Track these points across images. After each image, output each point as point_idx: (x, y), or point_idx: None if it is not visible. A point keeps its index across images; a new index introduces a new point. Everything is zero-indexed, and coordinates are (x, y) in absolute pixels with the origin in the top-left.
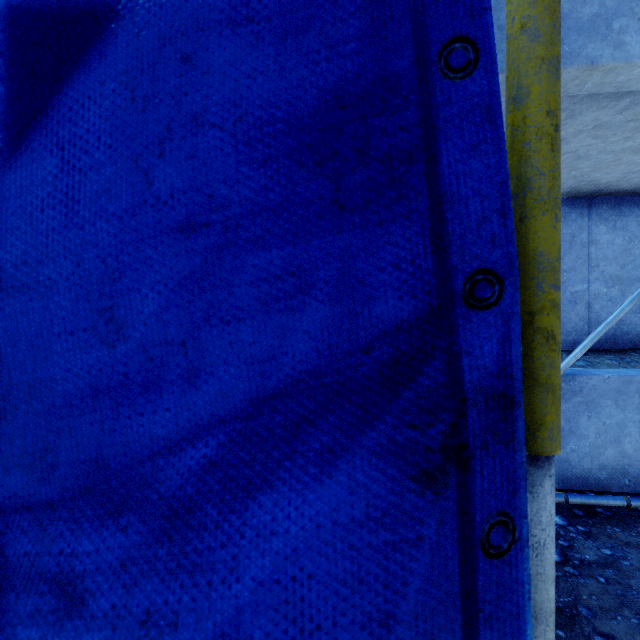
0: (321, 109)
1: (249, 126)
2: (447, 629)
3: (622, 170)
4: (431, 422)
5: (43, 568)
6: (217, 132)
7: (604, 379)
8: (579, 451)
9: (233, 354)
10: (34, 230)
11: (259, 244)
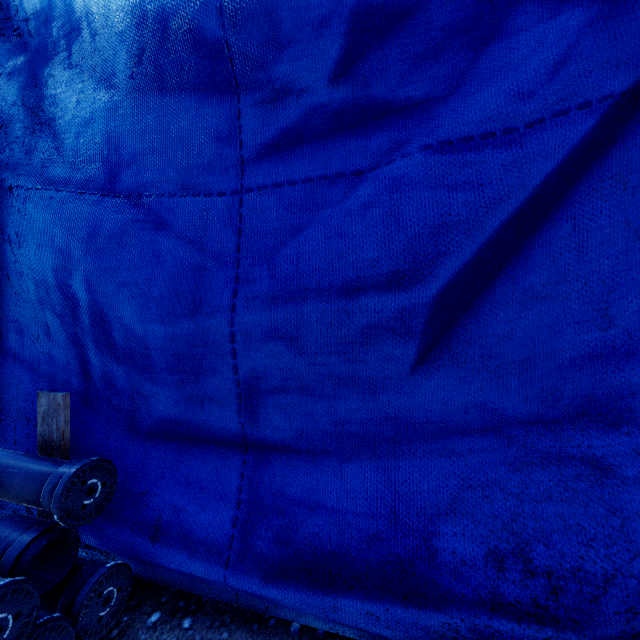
0: None
1: None
2: None
3: None
4: None
5: (572, 454)
6: None
7: None
8: None
9: None
10: (557, 265)
11: None
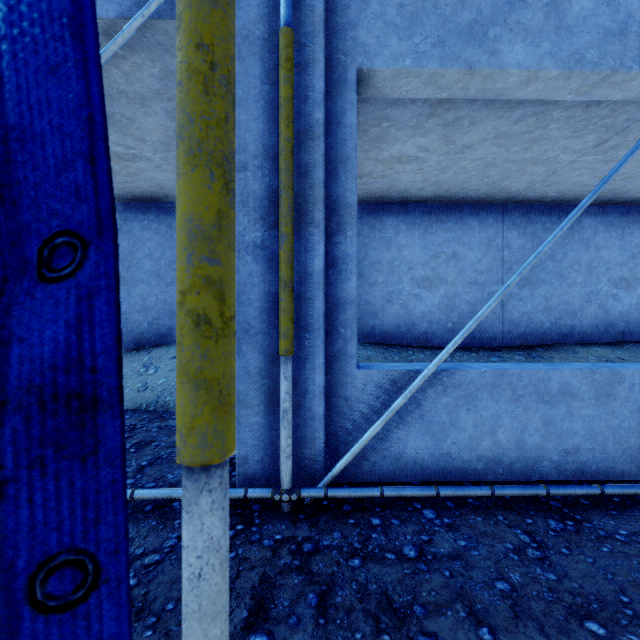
0: None
1: None
2: None
3: (527, 180)
4: None
5: None
6: None
7: (481, 373)
8: (459, 443)
9: None
10: None
11: None
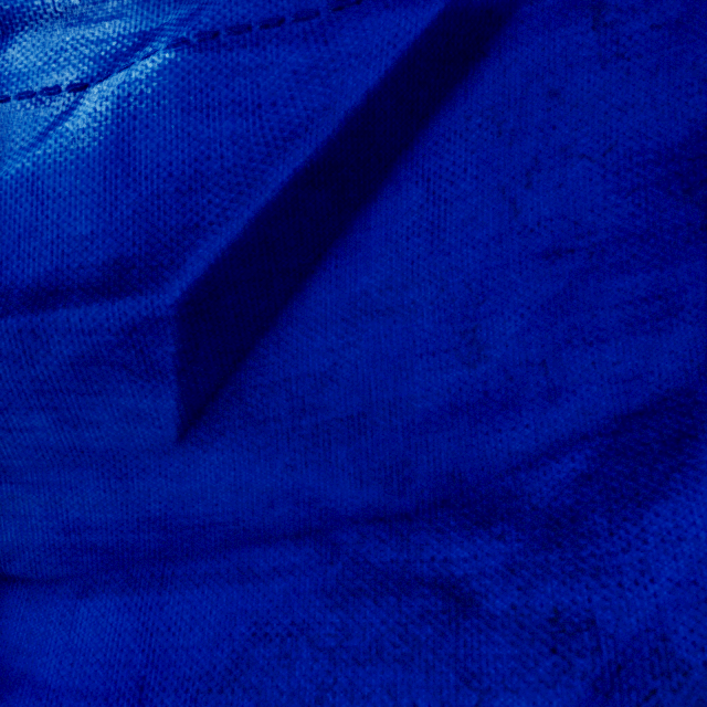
0: (692, 139)
1: (619, 157)
2: None
3: None
4: None
5: (420, 574)
6: (587, 163)
7: None
8: None
9: (597, 374)
10: (401, 257)
11: (625, 269)
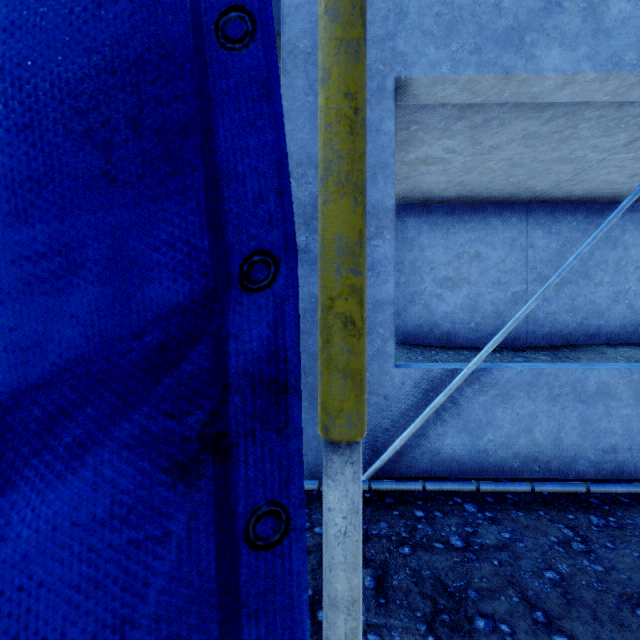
0: (88, 72)
1: (6, 86)
2: (200, 629)
3: (553, 179)
4: (192, 410)
5: None
6: None
7: (518, 372)
8: (495, 441)
9: None
10: None
11: (20, 218)
